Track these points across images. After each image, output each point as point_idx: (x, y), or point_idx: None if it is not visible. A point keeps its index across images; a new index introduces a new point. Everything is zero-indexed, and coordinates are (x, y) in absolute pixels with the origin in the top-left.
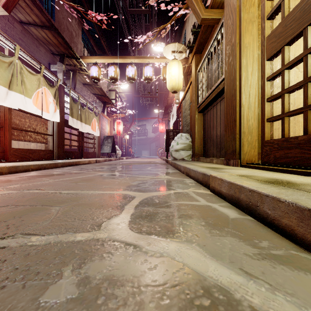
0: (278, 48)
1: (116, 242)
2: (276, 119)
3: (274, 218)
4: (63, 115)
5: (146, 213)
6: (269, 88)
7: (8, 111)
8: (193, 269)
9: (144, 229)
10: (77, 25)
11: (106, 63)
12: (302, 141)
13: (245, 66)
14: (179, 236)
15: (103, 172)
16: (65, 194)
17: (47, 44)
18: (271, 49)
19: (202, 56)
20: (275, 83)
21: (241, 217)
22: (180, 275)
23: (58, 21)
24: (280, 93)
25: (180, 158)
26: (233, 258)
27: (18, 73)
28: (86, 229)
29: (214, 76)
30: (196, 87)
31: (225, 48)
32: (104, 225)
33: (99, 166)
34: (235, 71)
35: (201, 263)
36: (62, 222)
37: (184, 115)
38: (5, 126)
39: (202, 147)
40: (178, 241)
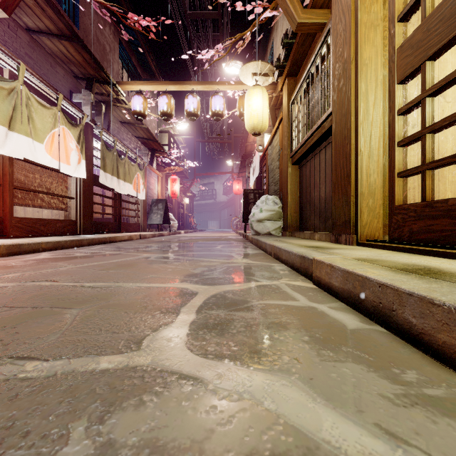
0: (416, 64)
1: (165, 373)
2: (413, 173)
3: (423, 332)
4: (92, 168)
5: (214, 320)
6: (401, 126)
7: (7, 161)
8: (296, 425)
9: (211, 349)
10: (112, 34)
11: (155, 91)
12: (455, 207)
13: (364, 93)
14: (268, 361)
15: (150, 253)
16: (89, 288)
17: (68, 63)
18: (405, 67)
19: (298, 80)
20: (409, 120)
21: (366, 328)
22: (273, 438)
23: (84, 28)
24: (418, 133)
25: (265, 232)
26: (362, 403)
27: (23, 105)
28: (117, 349)
29: (315, 109)
30: (289, 126)
31: (333, 67)
32: (146, 342)
33: (145, 244)
34: (349, 101)
35: (308, 413)
36: (79, 337)
37: (271, 168)
38: (4, 184)
39: (298, 216)
40: (267, 370)
